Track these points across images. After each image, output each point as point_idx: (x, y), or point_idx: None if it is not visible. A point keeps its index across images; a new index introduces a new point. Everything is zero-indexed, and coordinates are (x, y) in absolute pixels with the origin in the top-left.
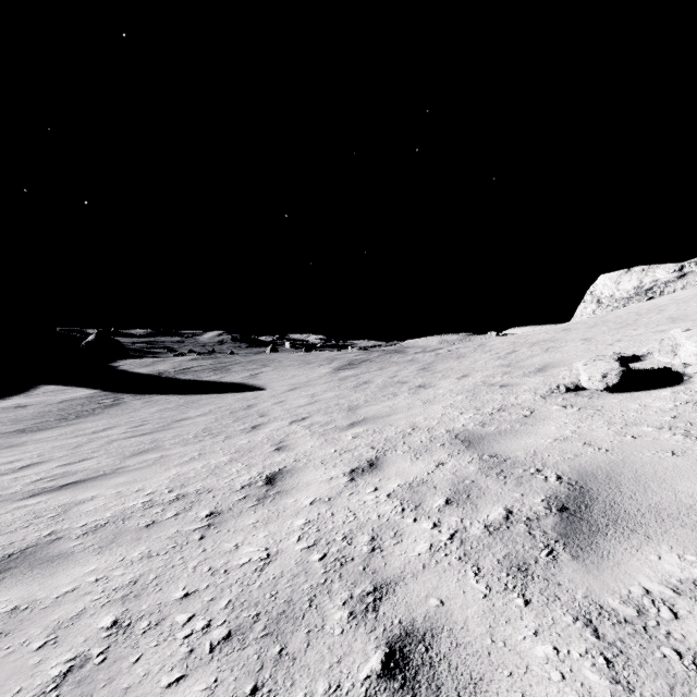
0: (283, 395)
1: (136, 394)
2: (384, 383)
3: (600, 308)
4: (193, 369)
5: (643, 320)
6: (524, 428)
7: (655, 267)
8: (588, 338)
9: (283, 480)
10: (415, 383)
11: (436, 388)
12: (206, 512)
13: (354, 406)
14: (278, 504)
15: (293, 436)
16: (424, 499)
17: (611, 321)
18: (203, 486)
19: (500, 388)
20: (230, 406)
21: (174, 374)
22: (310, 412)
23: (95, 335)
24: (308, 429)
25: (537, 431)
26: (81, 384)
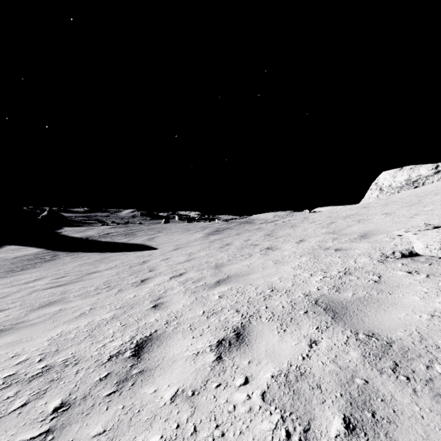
0: (169, 254)
1: (69, 252)
2: (241, 245)
3: (382, 194)
4: (111, 234)
5: (426, 200)
6: (384, 296)
7: (419, 166)
8: (387, 212)
9: (150, 351)
10: (264, 246)
11: (281, 250)
12: (56, 402)
13: (220, 264)
14: (135, 396)
15: (170, 292)
16: (311, 412)
17: (399, 201)
18: (74, 353)
19: (336, 251)
20: (130, 262)
21: (98, 237)
22: (187, 268)
23: (47, 212)
24: (183, 285)
25: (401, 302)
26: (33, 245)
